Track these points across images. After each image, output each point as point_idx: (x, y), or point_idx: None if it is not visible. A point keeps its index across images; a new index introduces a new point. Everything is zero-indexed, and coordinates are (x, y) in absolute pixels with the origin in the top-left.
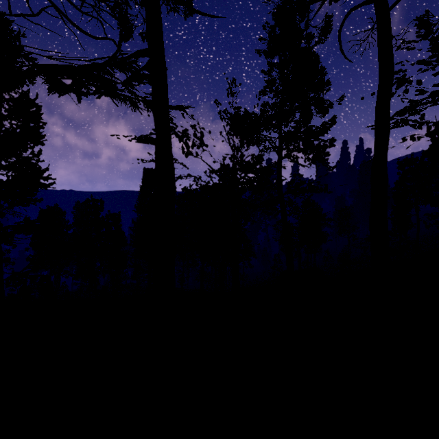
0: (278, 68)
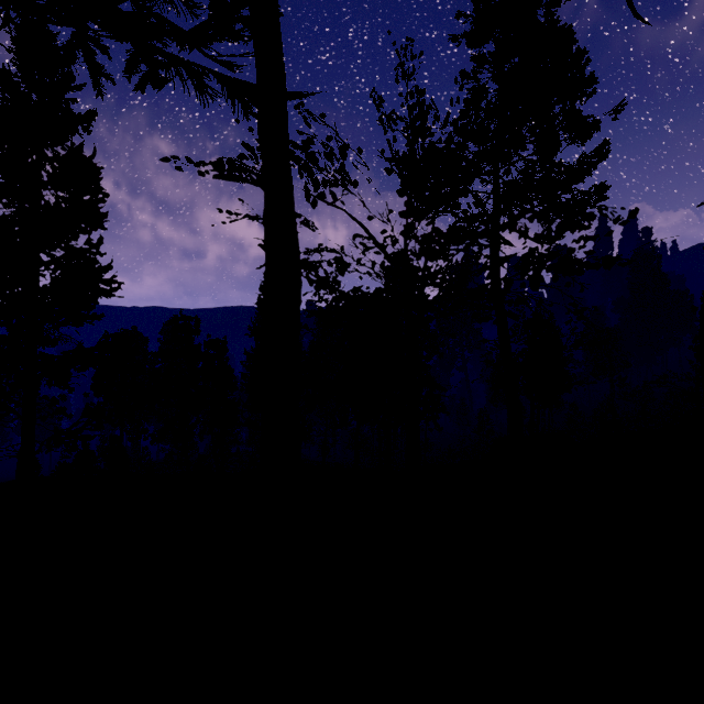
0: (492, 63)
